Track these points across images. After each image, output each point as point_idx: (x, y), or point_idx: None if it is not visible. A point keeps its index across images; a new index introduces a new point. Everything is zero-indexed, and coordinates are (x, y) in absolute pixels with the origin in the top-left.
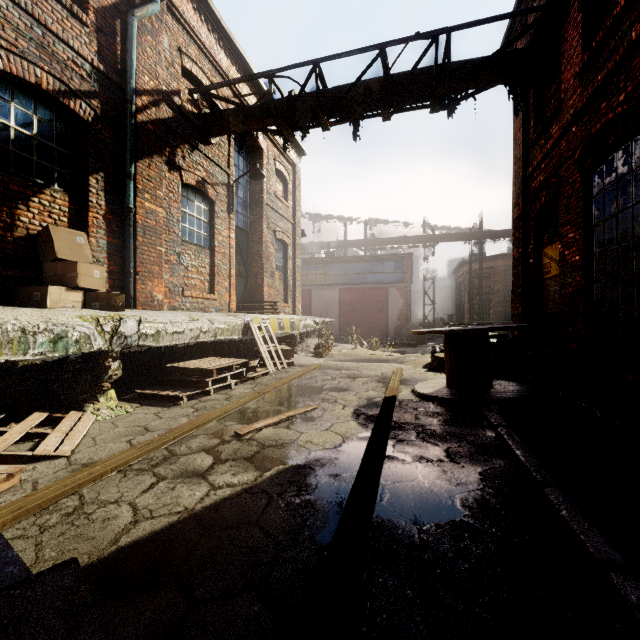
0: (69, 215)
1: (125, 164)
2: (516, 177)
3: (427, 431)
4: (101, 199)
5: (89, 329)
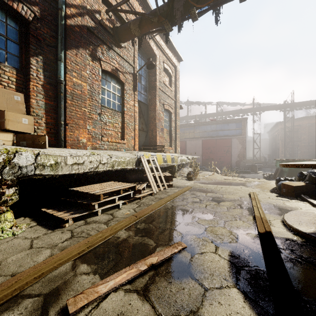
0: (16, 84)
1: (57, 51)
2: None
3: None
4: (40, 74)
5: None
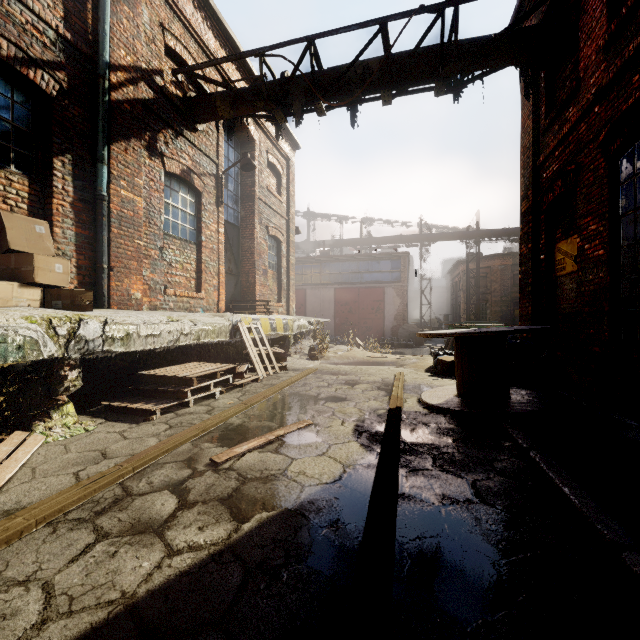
0: (29, 201)
1: (97, 146)
2: (525, 168)
3: (444, 456)
4: (68, 184)
5: (37, 332)
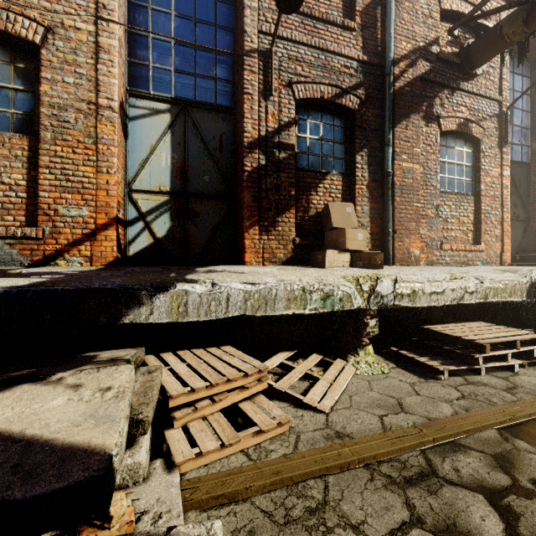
0: (342, 191)
1: (384, 134)
2: None
3: None
4: (365, 172)
5: (350, 288)
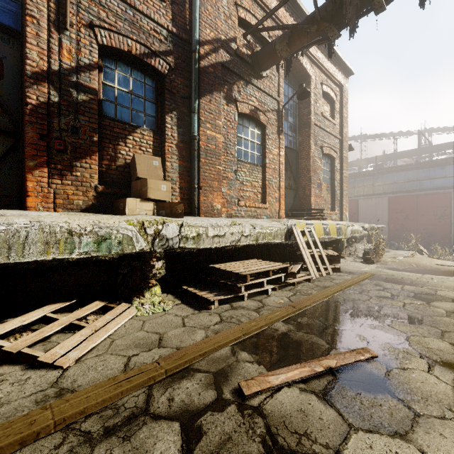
0: (153, 147)
1: (191, 102)
2: None
3: None
4: (174, 132)
5: (132, 232)
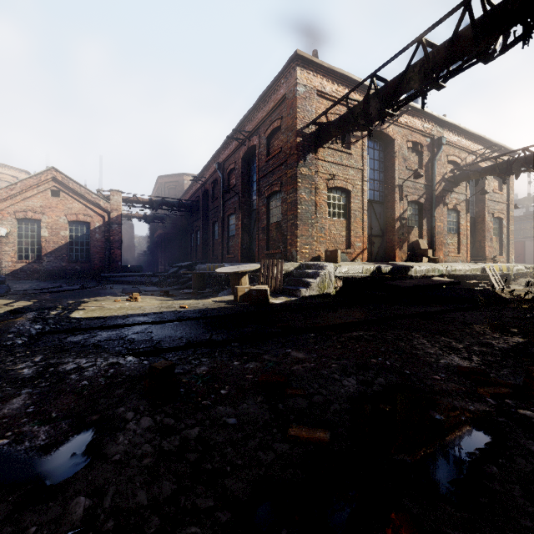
0: (418, 234)
1: (432, 212)
2: None
3: None
4: (425, 226)
5: (442, 268)
